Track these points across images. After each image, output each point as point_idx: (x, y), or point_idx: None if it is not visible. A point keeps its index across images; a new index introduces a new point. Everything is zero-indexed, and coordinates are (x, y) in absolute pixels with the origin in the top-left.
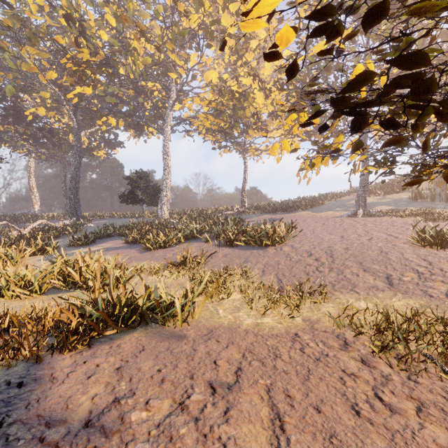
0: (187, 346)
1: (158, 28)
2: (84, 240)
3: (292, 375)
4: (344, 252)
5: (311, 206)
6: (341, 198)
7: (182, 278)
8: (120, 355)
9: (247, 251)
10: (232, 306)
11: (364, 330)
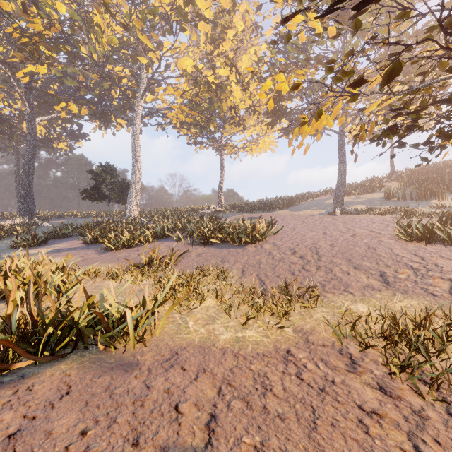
0: (137, 381)
1: (126, 6)
2: (32, 240)
3: (291, 422)
4: (330, 248)
5: (289, 205)
6: (318, 198)
7: (146, 282)
8: (25, 407)
9: (224, 250)
10: (205, 315)
11: (370, 341)
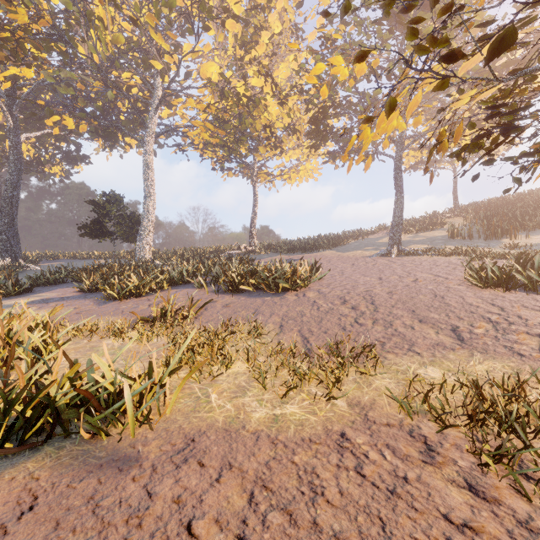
0: (135, 486)
1: None
2: (12, 288)
3: None
4: (388, 297)
5: (335, 245)
6: (369, 236)
7: (157, 341)
8: None
9: (257, 299)
10: (232, 385)
11: (448, 418)
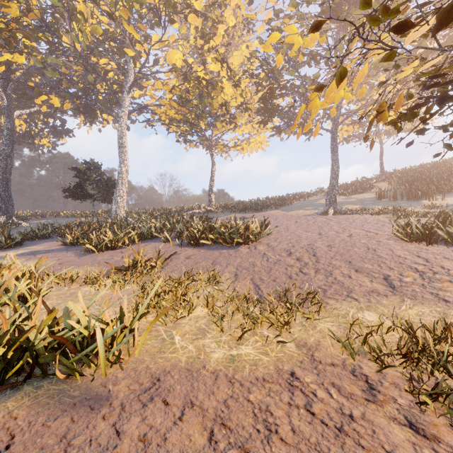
0: (105, 425)
1: None
2: (5, 242)
3: None
4: (328, 250)
5: (281, 205)
6: (309, 198)
7: (128, 288)
8: None
9: (215, 251)
10: (194, 327)
11: (385, 358)
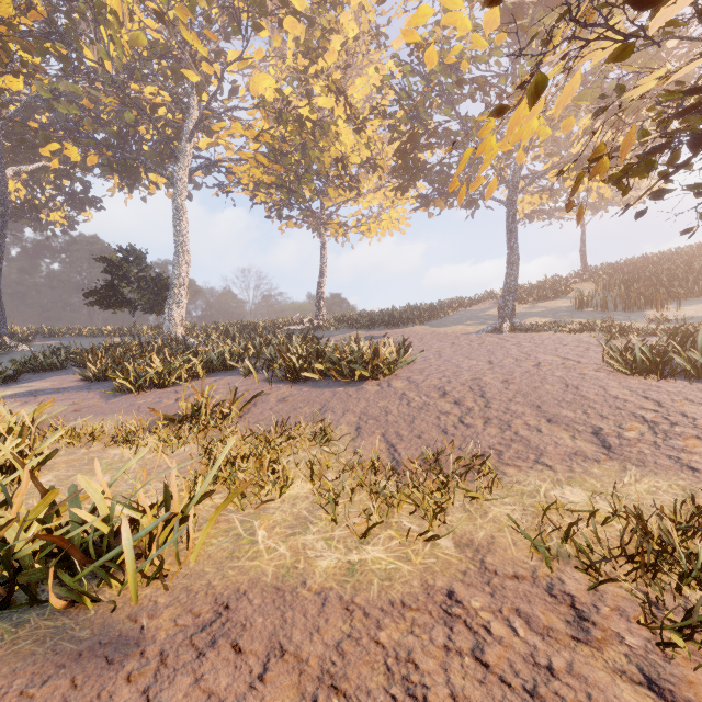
0: (129, 692)
1: None
2: None
3: None
4: (504, 387)
5: (429, 318)
6: (472, 307)
7: (184, 450)
8: None
9: (326, 390)
10: (289, 515)
11: (601, 565)
